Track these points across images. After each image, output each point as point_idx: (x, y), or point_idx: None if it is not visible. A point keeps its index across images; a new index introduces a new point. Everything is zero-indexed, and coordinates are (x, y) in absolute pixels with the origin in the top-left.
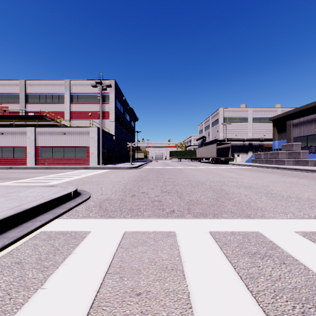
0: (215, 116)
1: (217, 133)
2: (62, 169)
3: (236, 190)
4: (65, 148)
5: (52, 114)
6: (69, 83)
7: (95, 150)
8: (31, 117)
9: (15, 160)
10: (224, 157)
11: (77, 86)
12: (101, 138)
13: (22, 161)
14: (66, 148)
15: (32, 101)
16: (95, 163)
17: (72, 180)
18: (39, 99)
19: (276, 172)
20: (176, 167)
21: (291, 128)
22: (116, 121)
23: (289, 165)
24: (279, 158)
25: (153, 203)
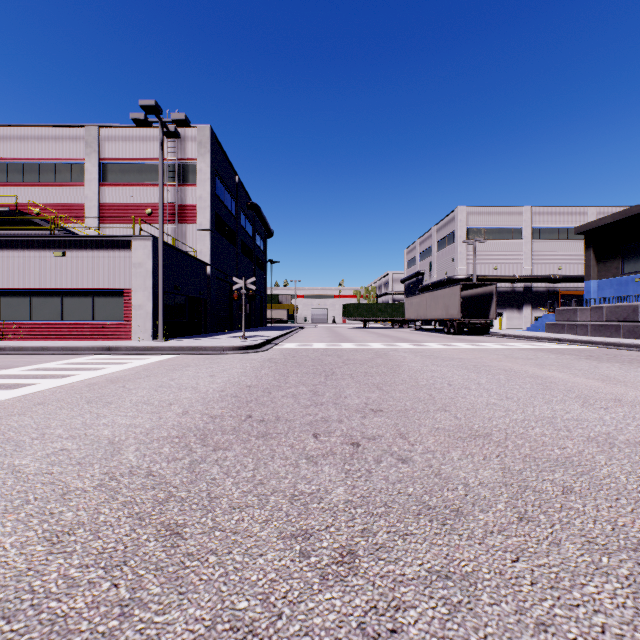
0: (447, 225)
1: (450, 263)
2: (36, 352)
3: None
4: (65, 295)
5: (47, 208)
6: (96, 135)
7: (146, 299)
8: None
9: None
10: (476, 318)
11: (118, 141)
12: (161, 267)
13: None
14: (68, 295)
15: (4, 179)
16: (145, 335)
17: None
18: (23, 175)
19: None
20: (366, 344)
21: None
22: (216, 231)
23: None
24: None
25: None
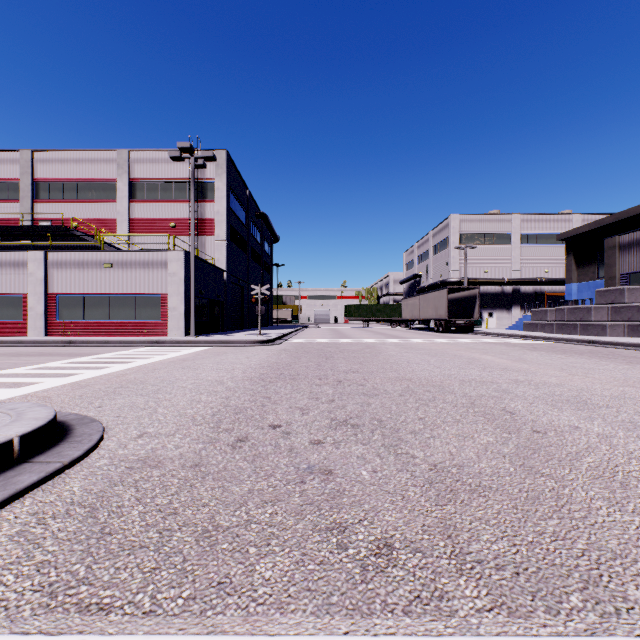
0: (441, 231)
1: (444, 267)
2: (102, 345)
3: (556, 415)
4: (113, 299)
5: (88, 224)
6: (127, 158)
7: (180, 302)
8: (43, 230)
9: (1, 324)
10: (463, 318)
11: (145, 163)
12: (193, 276)
13: (18, 326)
14: (115, 299)
15: (47, 196)
16: (179, 332)
17: (97, 377)
18: (63, 193)
19: (600, 354)
20: (361, 340)
21: (616, 253)
22: (231, 241)
23: (616, 336)
24: (592, 320)
25: (302, 487)
